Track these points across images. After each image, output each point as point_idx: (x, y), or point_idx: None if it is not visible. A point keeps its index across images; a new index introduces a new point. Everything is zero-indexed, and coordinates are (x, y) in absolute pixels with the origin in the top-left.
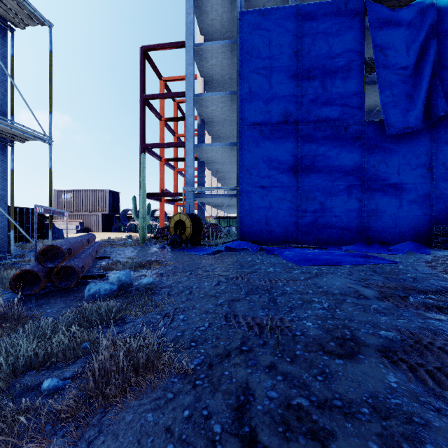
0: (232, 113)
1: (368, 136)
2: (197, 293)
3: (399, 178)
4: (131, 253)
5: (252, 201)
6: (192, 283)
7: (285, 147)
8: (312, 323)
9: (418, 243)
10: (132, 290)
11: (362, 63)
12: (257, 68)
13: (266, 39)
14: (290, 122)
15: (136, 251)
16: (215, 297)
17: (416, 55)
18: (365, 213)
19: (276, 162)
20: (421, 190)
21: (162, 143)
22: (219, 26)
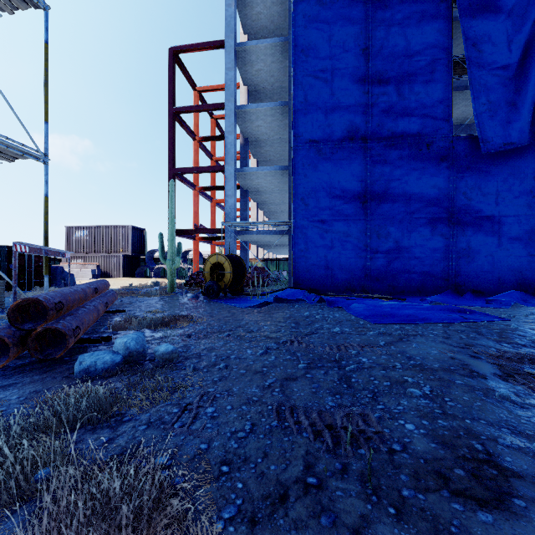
0: (283, 129)
1: (457, 155)
2: (236, 367)
3: (497, 208)
4: (155, 305)
5: (308, 238)
6: (230, 350)
7: (350, 170)
8: (414, 424)
9: (523, 292)
10: (145, 361)
11: (449, 62)
12: (315, 70)
13: (326, 34)
14: (356, 138)
15: (161, 302)
16: (262, 374)
17: (521, 50)
18: (454, 253)
19: (339, 190)
20: (526, 224)
21: (195, 168)
22: (266, 23)
